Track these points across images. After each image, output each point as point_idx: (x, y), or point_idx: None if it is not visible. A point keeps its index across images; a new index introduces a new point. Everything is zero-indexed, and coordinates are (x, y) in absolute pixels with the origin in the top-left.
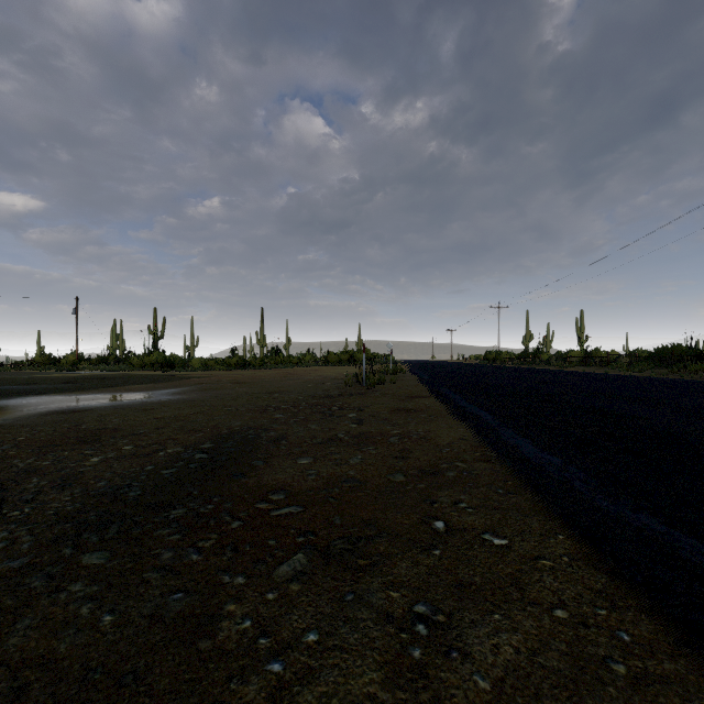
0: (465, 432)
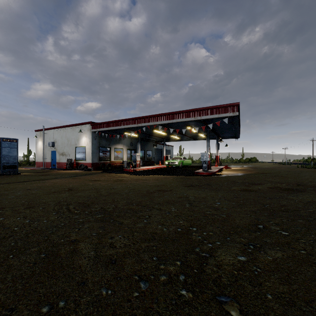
0: None
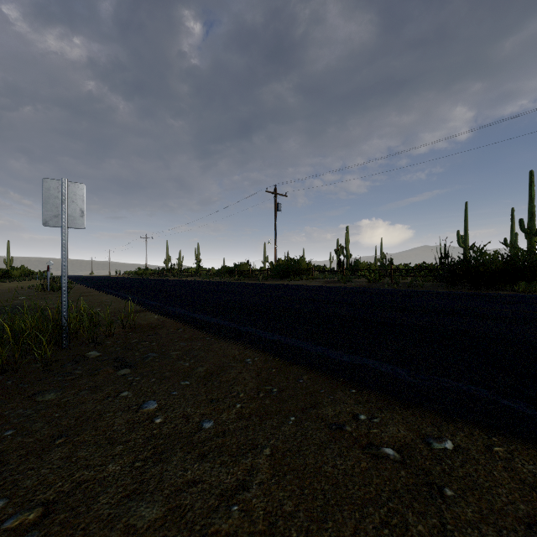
0: (112, 297)
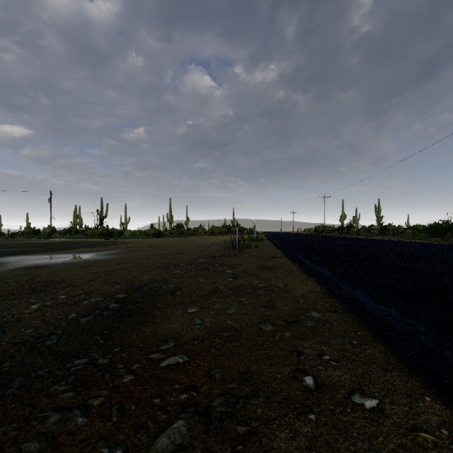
0: (314, 286)
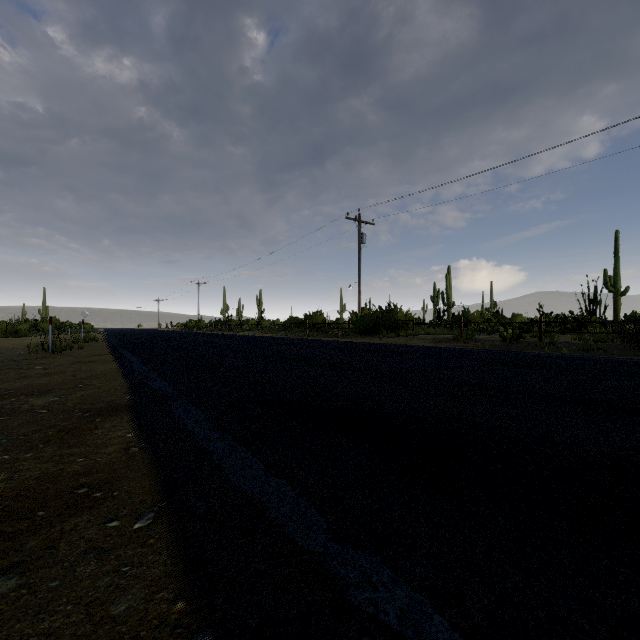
0: (116, 366)
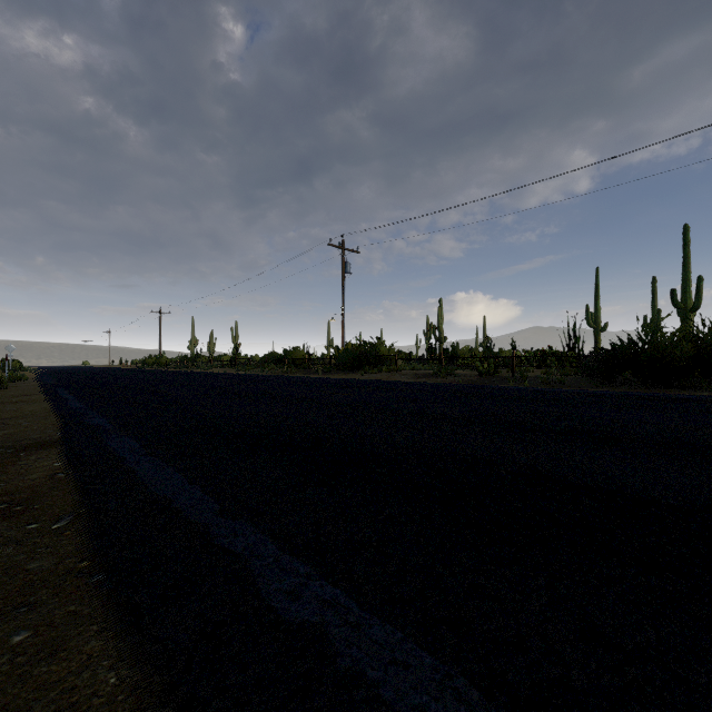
0: (48, 405)
